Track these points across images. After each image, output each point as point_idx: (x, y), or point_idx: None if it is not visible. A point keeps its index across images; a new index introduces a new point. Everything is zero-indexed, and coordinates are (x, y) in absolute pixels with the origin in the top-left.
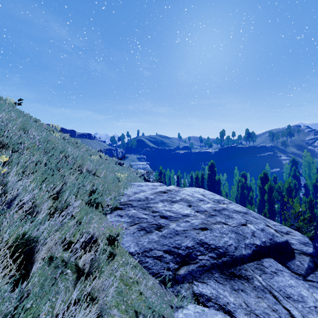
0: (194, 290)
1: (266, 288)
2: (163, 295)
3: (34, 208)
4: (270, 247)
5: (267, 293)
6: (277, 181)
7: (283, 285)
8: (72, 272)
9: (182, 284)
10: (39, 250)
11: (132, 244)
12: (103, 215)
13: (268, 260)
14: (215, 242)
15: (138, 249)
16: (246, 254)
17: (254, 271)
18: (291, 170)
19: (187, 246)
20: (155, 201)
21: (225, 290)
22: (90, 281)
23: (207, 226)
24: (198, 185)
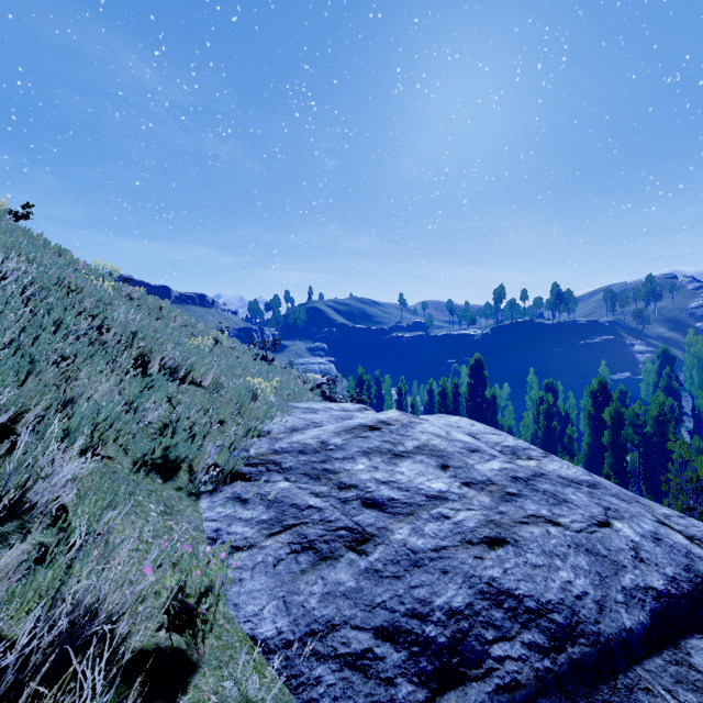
0: None
1: None
2: None
3: None
4: (692, 595)
5: None
6: (627, 400)
7: None
8: None
9: None
10: None
11: (270, 604)
12: (186, 499)
13: (700, 643)
14: (535, 587)
15: (289, 626)
16: (634, 628)
17: (677, 695)
18: (659, 376)
19: (450, 606)
20: (348, 454)
21: None
22: None
23: (504, 531)
24: (447, 410)
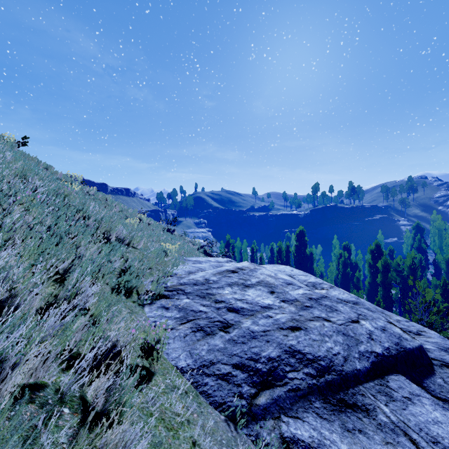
0: (283, 432)
1: (397, 426)
2: (231, 444)
3: (12, 299)
4: (396, 356)
5: (400, 435)
6: (394, 255)
7: (424, 421)
8: (73, 412)
9: (263, 421)
10: (7, 377)
11: (183, 353)
12: (138, 307)
13: (395, 377)
14: (313, 349)
15: (192, 363)
16: (361, 369)
17: (376, 397)
18: (414, 240)
19: (269, 356)
20: (220, 285)
21: (333, 431)
22: (103, 429)
23: (300, 324)
24: (282, 261)
